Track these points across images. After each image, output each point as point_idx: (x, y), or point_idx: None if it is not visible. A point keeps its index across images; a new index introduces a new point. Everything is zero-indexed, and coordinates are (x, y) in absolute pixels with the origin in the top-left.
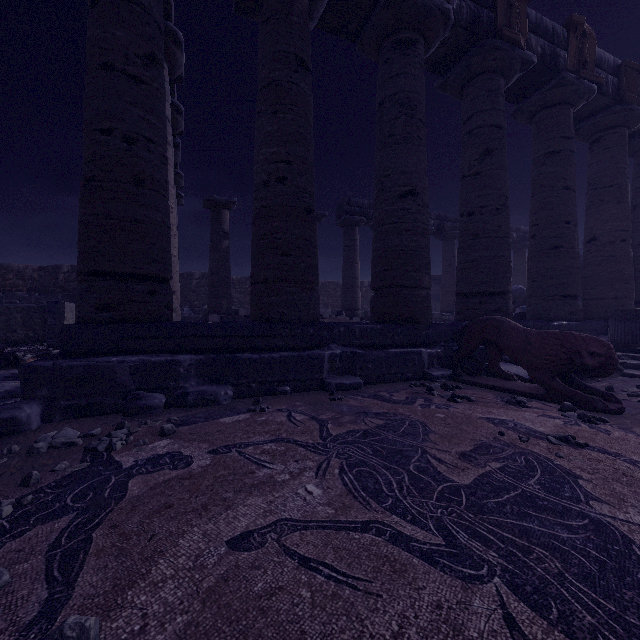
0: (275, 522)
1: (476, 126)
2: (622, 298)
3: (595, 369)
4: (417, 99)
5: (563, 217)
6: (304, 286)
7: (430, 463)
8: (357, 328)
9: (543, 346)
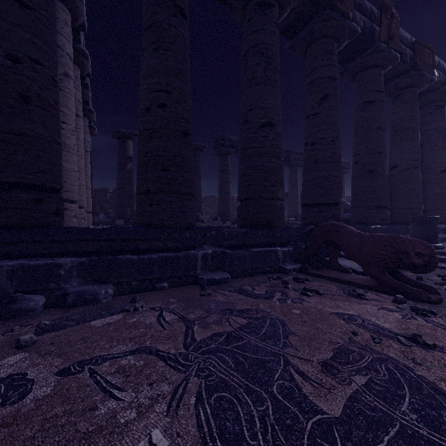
0: None
1: (317, 77)
2: (415, 208)
3: (420, 267)
4: (273, 50)
5: (377, 149)
6: (181, 196)
7: (294, 380)
8: (226, 231)
9: (376, 247)
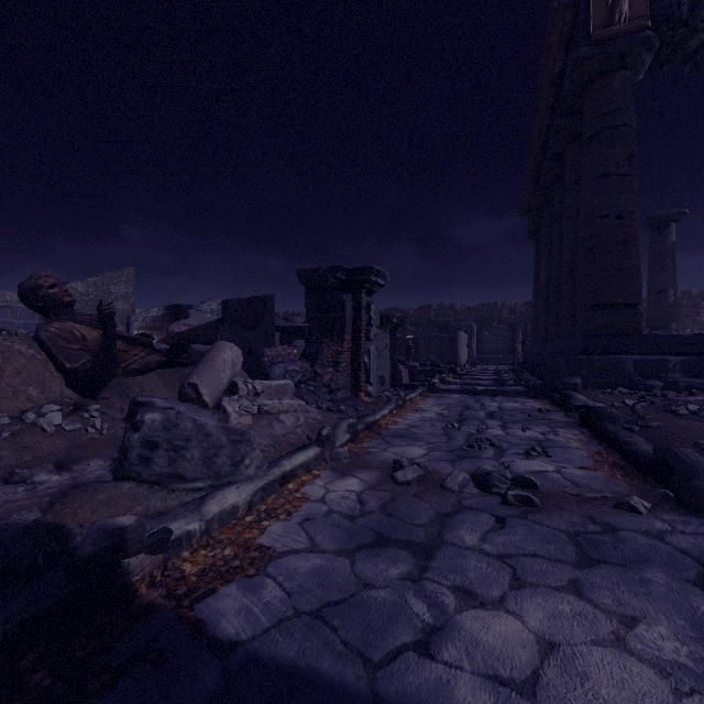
0: None
1: None
2: None
3: None
4: None
5: None
6: None
7: None
8: None
9: None
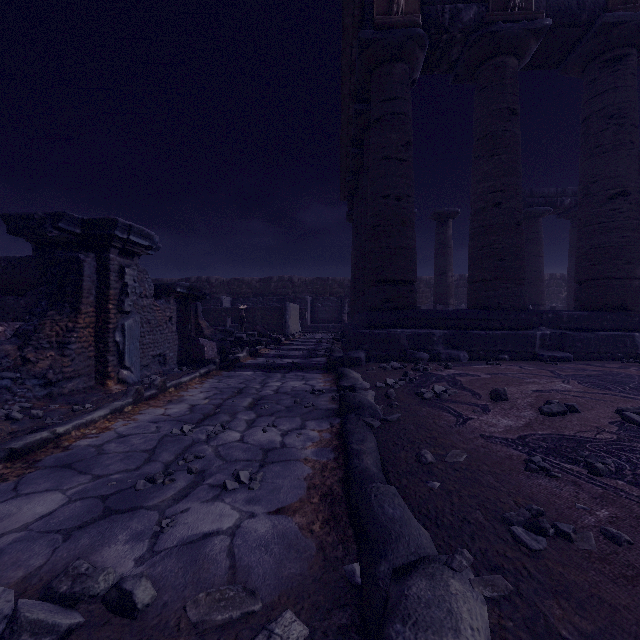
0: (551, 389)
1: None
2: None
3: None
4: (628, 107)
5: None
6: (516, 282)
7: None
8: (564, 314)
9: None
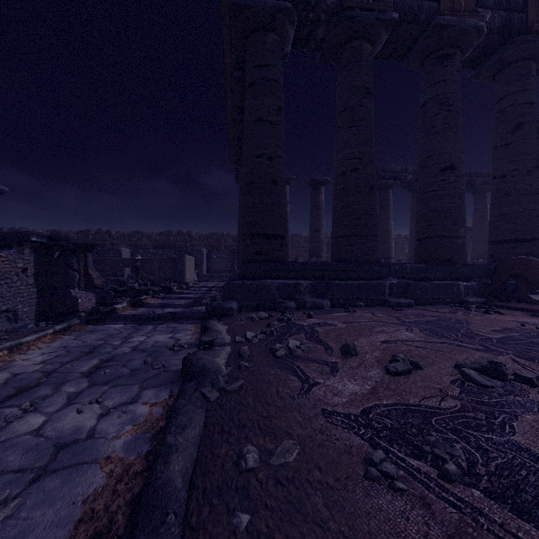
0: (397, 339)
1: (507, 106)
2: None
3: None
4: (454, 97)
5: None
6: (370, 238)
7: (473, 331)
8: (407, 266)
9: None
